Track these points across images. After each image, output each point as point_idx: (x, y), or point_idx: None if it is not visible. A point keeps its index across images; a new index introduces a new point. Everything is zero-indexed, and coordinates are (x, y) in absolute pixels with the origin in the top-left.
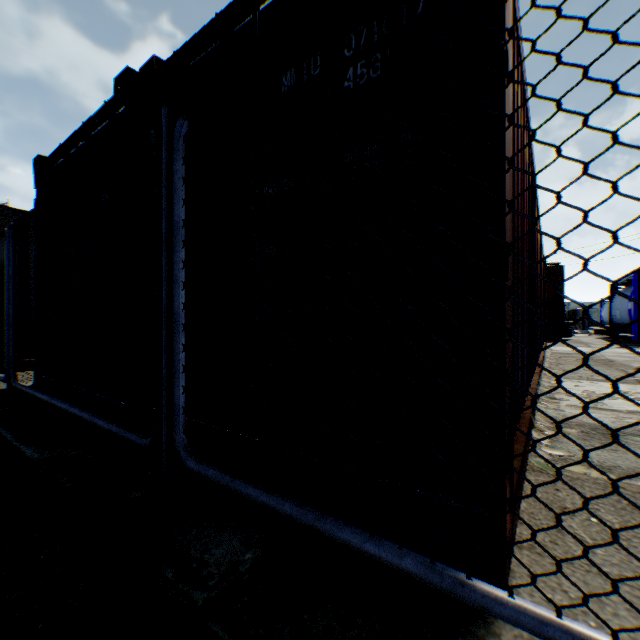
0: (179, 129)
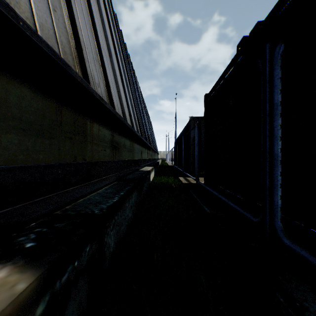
0: (277, 51)
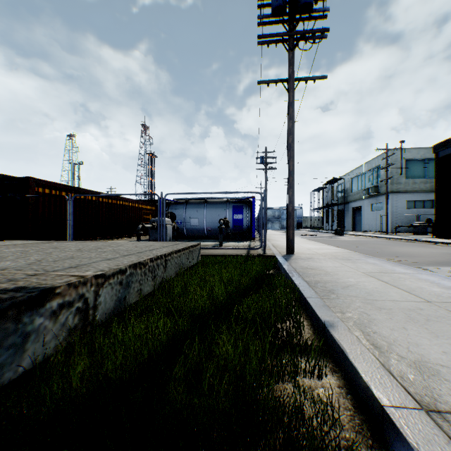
0: None
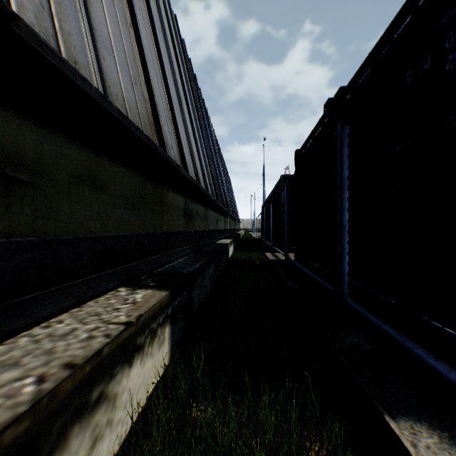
0: (344, 131)
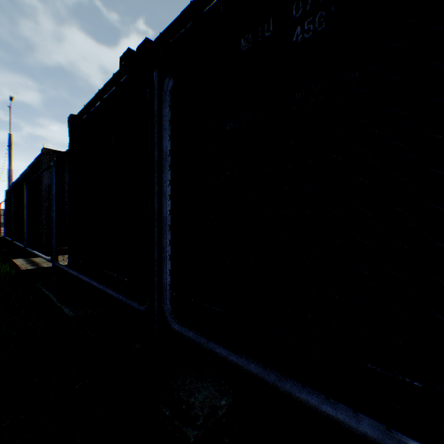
0: (166, 85)
